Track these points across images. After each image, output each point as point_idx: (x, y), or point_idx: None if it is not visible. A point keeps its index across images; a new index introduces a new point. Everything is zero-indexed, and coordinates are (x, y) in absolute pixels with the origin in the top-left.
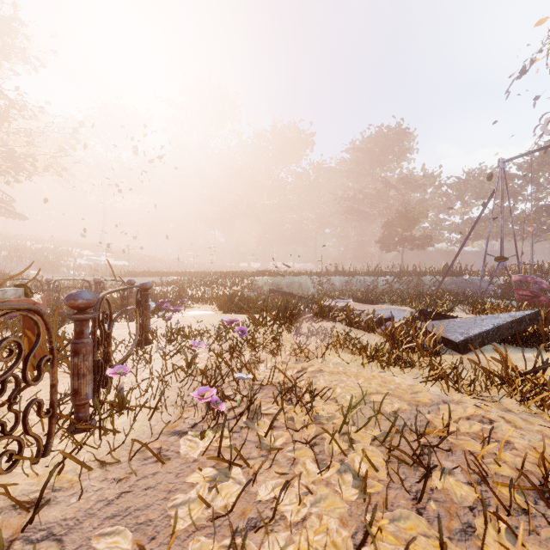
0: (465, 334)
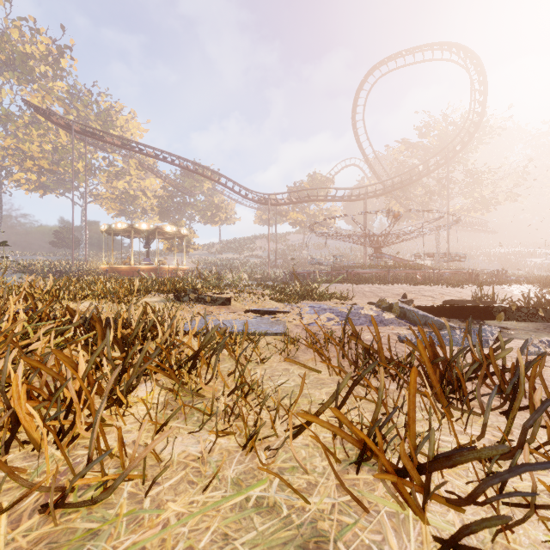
0: None
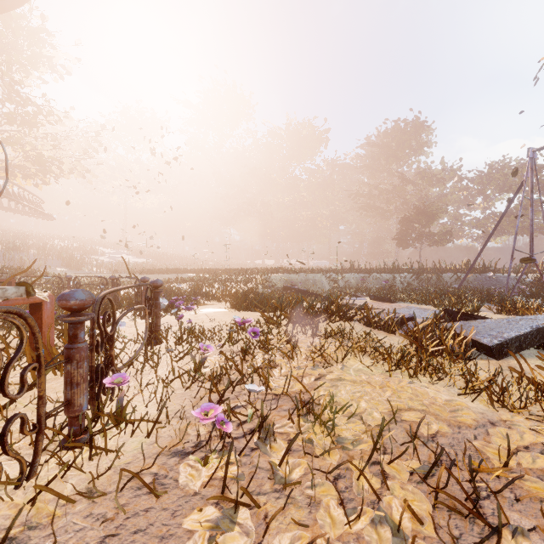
0: (499, 337)
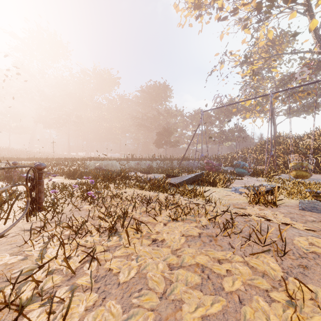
0: (178, 181)
